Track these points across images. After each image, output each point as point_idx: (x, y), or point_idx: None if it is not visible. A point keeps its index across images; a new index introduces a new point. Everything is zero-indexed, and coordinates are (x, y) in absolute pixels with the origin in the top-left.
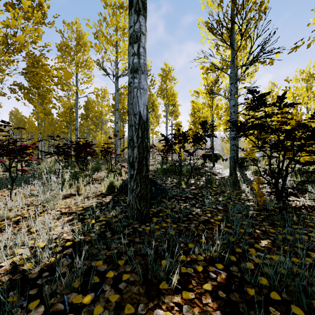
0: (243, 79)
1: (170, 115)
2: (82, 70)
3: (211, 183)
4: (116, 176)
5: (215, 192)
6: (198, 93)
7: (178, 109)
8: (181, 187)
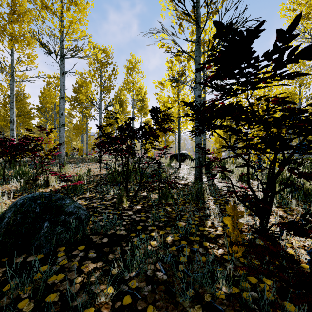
0: (210, 68)
1: (139, 112)
2: (18, 46)
3: (166, 198)
4: (36, 187)
5: (167, 219)
6: (162, 85)
7: (147, 106)
8: (122, 206)
